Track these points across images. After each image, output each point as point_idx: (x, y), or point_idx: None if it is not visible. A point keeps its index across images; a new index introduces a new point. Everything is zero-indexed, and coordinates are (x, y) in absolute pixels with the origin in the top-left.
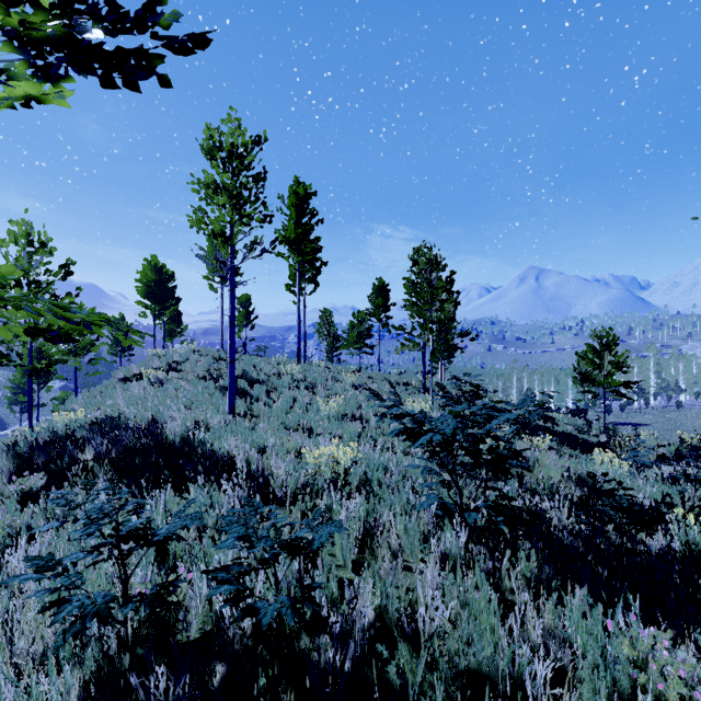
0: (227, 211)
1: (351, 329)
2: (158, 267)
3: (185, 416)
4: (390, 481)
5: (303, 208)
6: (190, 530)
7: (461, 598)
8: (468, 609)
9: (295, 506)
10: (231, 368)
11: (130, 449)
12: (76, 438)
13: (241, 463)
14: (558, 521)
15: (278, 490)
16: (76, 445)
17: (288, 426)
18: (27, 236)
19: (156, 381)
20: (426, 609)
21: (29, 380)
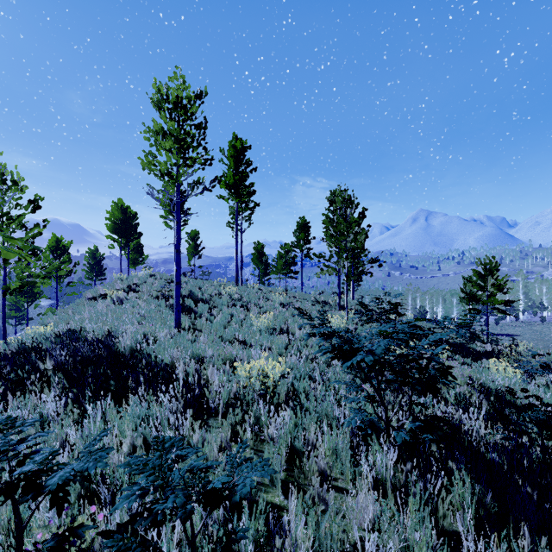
0: (172, 154)
1: (279, 258)
2: (123, 208)
3: (136, 330)
4: (315, 391)
5: (240, 159)
6: (123, 444)
7: (400, 537)
8: (408, 550)
9: (227, 416)
10: (177, 289)
11: (85, 360)
12: (40, 350)
13: (181, 373)
14: (478, 436)
15: (212, 400)
16: (40, 355)
17: (225, 339)
18: (1, 175)
19: (117, 300)
20: (360, 545)
21: (3, 299)
